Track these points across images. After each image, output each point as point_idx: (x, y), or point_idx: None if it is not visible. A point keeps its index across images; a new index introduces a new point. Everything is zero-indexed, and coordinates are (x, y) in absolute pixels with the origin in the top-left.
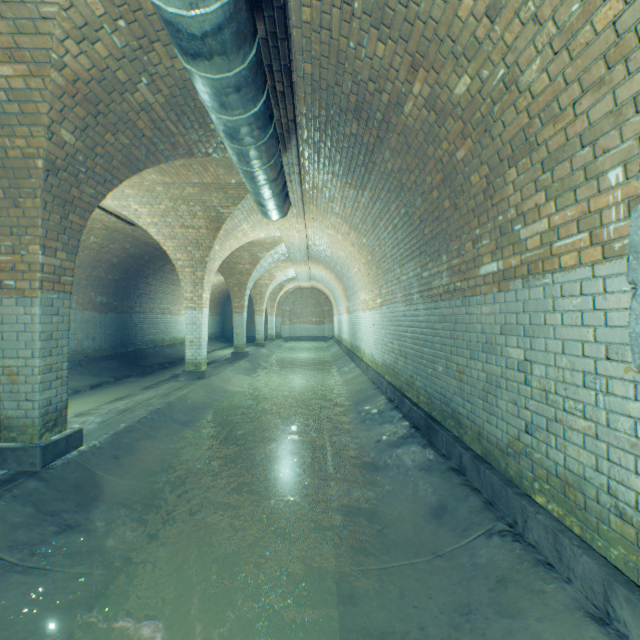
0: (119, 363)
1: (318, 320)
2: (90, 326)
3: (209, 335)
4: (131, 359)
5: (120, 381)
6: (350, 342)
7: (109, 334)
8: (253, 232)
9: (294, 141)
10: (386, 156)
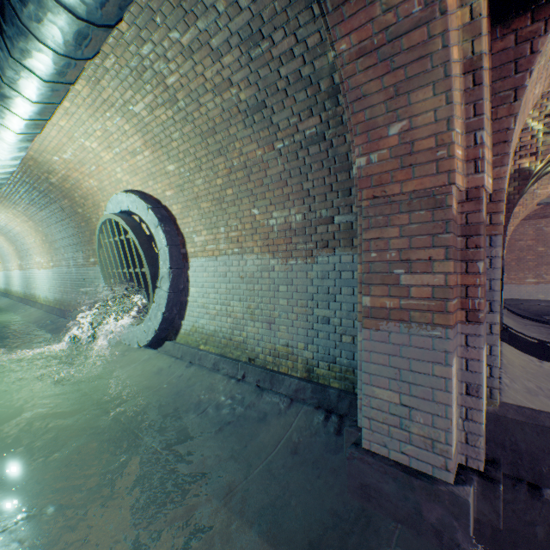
0: None
1: None
2: None
3: None
4: None
5: None
6: (24, 292)
7: None
8: None
9: None
10: (56, 208)
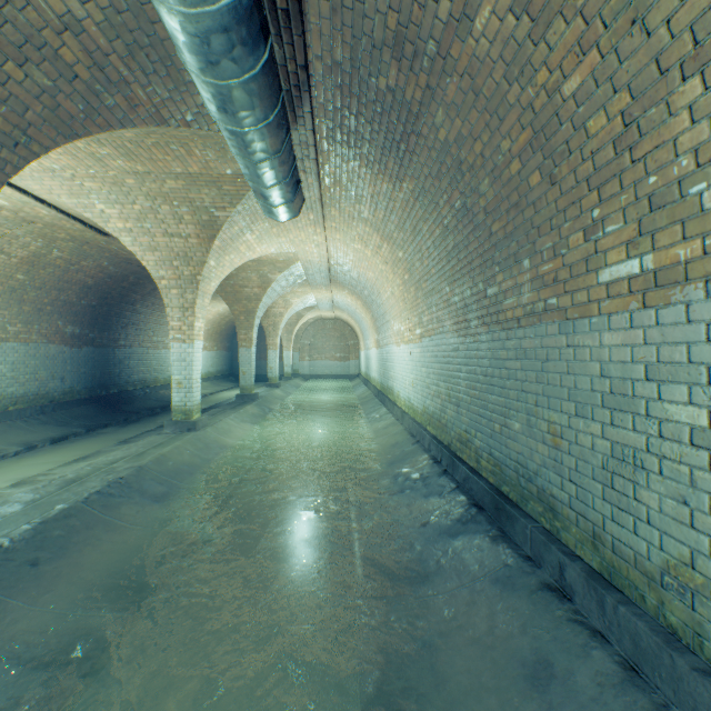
0: (96, 409)
1: (342, 356)
2: (57, 363)
3: (214, 373)
4: (113, 403)
5: (94, 432)
6: (380, 382)
7: (84, 373)
8: (260, 245)
9: (307, 104)
10: (438, 119)
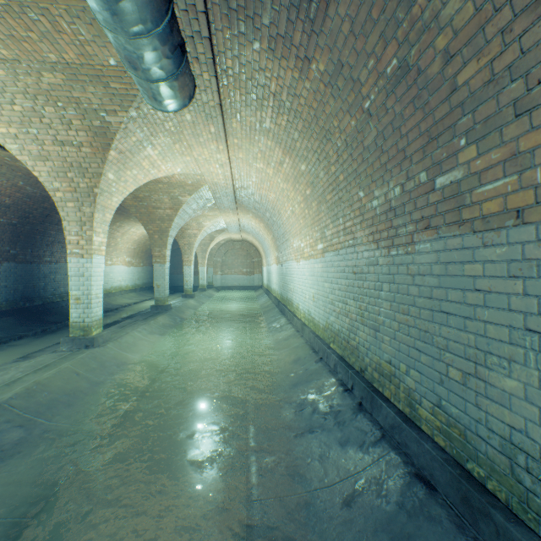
0: (16, 320)
1: (248, 270)
2: None
3: (141, 285)
4: (36, 314)
5: (5, 344)
6: (280, 293)
7: (4, 287)
8: (165, 163)
9: None
10: None
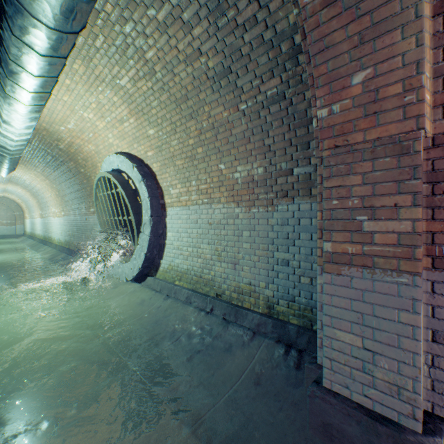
0: None
1: (9, 222)
2: None
3: None
4: None
5: None
6: (44, 235)
7: None
8: None
9: None
10: (65, 169)
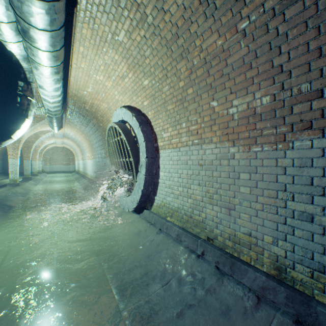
0: None
1: (67, 163)
2: None
3: None
4: None
5: None
6: (83, 172)
7: None
8: (41, 129)
9: (65, 115)
10: (91, 125)
